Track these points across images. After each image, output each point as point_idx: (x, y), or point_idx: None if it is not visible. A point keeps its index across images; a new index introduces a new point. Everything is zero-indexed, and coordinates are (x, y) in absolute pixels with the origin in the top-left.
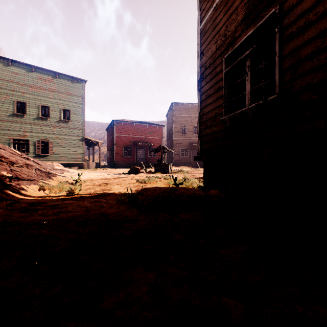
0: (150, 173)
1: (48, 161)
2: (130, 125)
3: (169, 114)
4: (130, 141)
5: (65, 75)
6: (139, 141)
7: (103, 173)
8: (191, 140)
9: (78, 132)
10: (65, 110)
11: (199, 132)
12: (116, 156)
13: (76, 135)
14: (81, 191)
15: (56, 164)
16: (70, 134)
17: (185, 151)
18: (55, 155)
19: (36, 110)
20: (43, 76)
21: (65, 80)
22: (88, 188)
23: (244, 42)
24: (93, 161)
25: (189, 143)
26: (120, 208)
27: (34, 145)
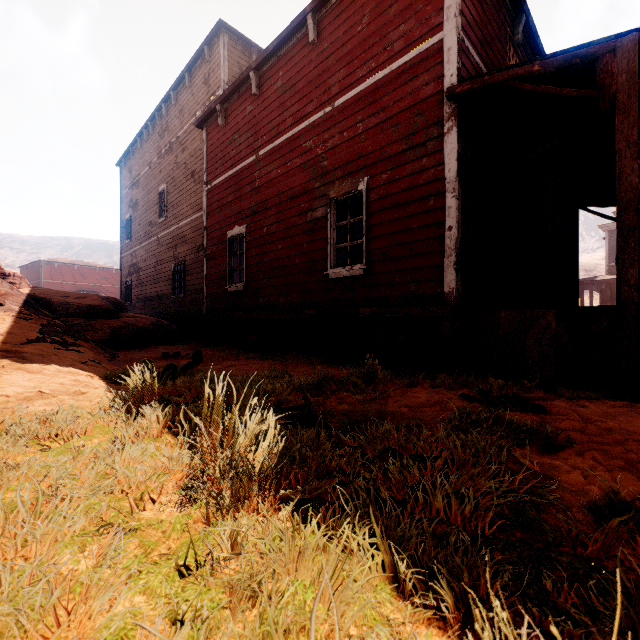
0: None
1: None
2: (69, 268)
3: None
4: (68, 289)
5: None
6: (84, 290)
7: None
8: None
9: None
10: None
11: None
12: None
13: None
14: None
15: None
16: None
17: None
18: None
19: None
20: None
21: None
22: None
23: (129, 280)
24: None
25: None
26: None
27: None
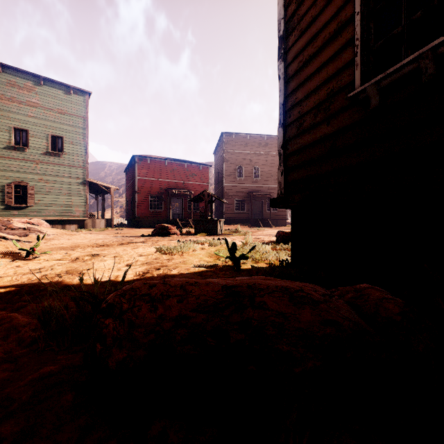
0: (188, 235)
1: (27, 216)
2: (160, 164)
3: (219, 149)
4: (159, 187)
5: (55, 82)
6: (173, 187)
7: (109, 236)
8: (250, 188)
9: (77, 172)
10: (56, 137)
11: (283, 145)
12: (138, 209)
13: (73, 176)
14: (4, 279)
15: (37, 221)
16: (63, 175)
17: (241, 203)
18: (39, 207)
19: (4, 135)
20: (18, 82)
21: (55, 90)
22: (39, 267)
23: None
24: (103, 217)
25: (247, 191)
26: (16, 376)
27: (2, 191)
